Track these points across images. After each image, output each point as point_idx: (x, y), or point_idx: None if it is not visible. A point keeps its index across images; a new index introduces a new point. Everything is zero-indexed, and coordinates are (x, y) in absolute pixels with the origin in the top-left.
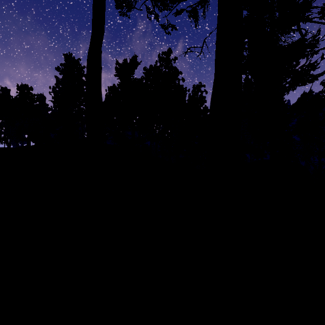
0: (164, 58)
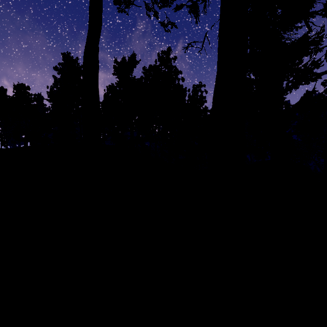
0: (164, 57)
